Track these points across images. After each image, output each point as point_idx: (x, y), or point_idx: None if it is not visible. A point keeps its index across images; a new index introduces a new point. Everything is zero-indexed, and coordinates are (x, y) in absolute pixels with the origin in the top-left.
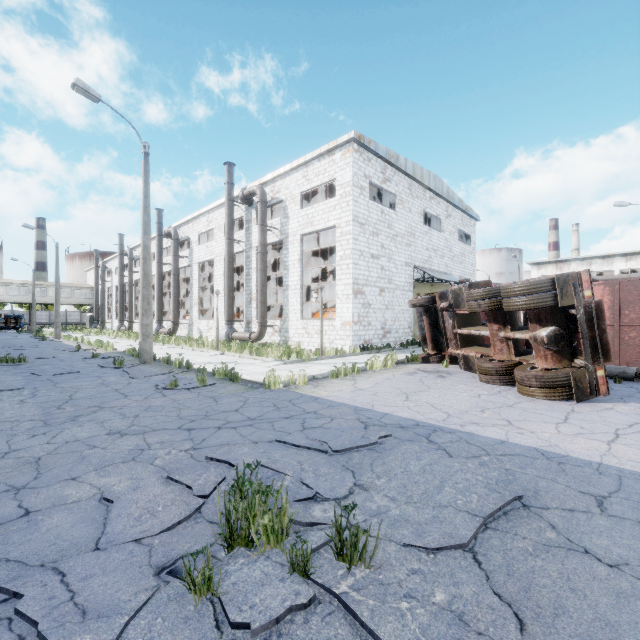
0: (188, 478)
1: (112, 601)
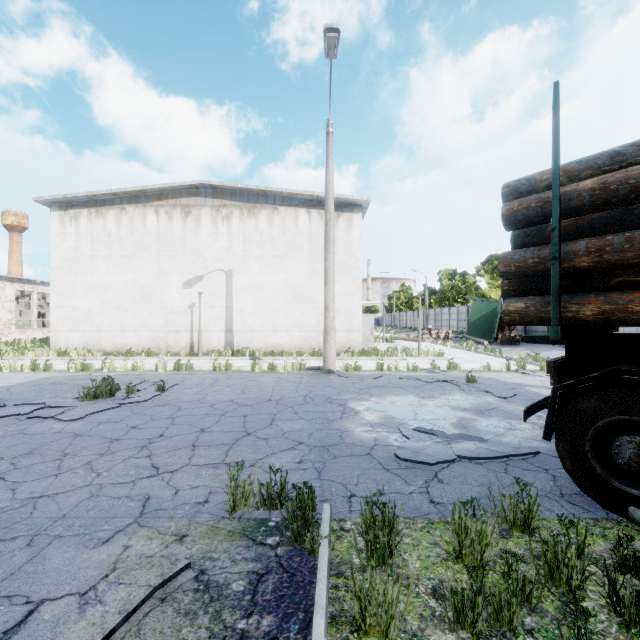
0: (56, 412)
1: (140, 397)
